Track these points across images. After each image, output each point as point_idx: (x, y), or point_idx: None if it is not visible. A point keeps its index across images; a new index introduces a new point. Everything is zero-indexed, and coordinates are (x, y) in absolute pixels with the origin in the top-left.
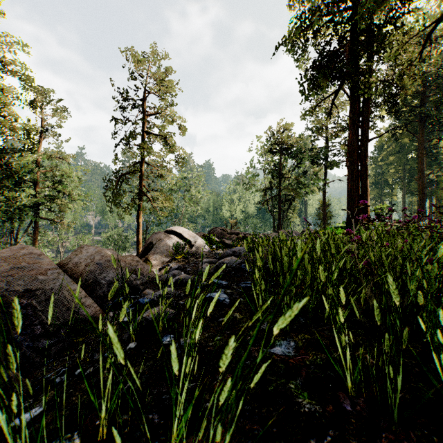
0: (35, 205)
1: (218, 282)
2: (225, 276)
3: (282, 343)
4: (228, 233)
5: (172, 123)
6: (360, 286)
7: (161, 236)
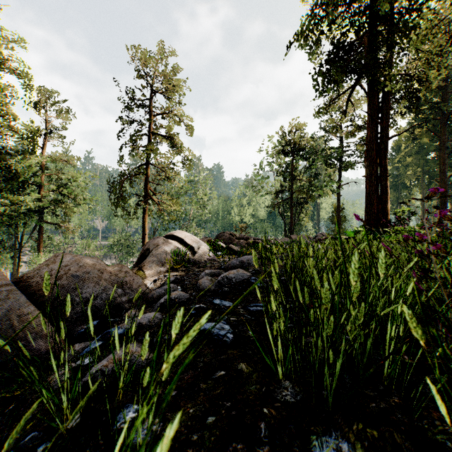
0: (40, 209)
1: (220, 304)
2: (230, 293)
3: (323, 443)
4: (237, 238)
5: (179, 123)
6: (448, 328)
7: (159, 241)
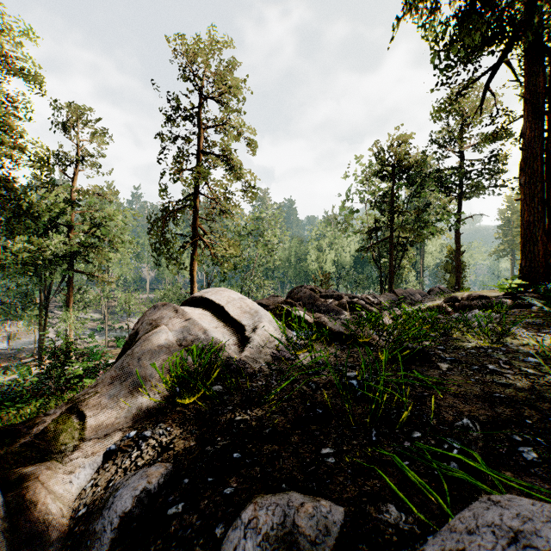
0: (69, 255)
1: None
2: None
3: None
4: (322, 296)
5: (239, 139)
6: None
7: (164, 315)
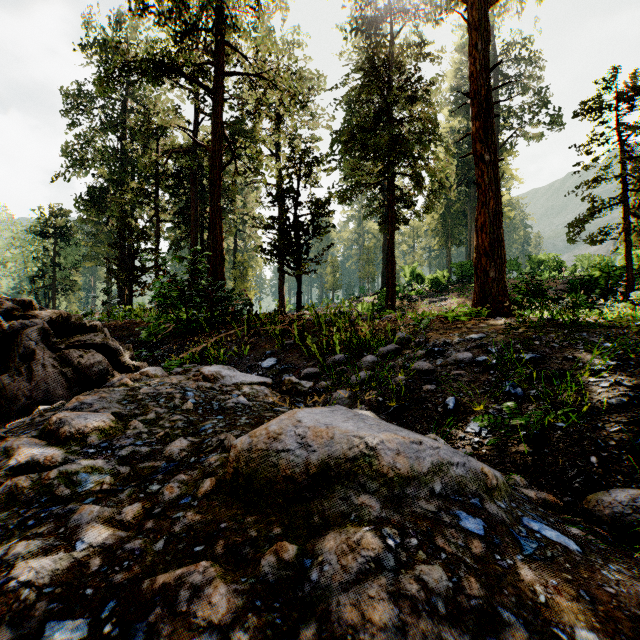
0: None
1: None
2: None
3: None
4: None
5: None
6: None
7: None
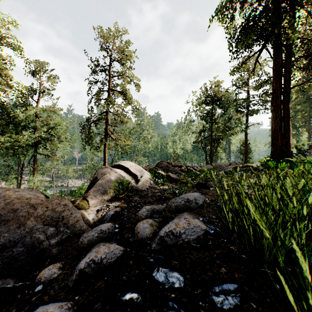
0: (34, 145)
1: (164, 283)
2: (175, 244)
3: None
4: (173, 166)
5: (130, 82)
6: None
7: (107, 171)
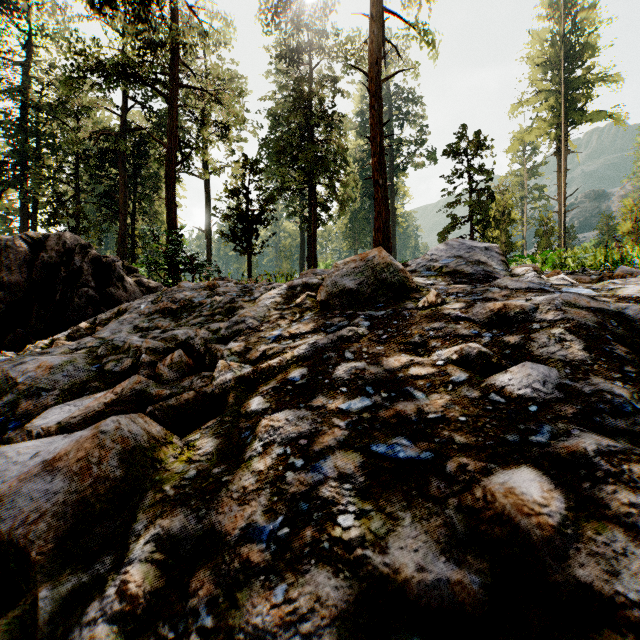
0: None
1: None
2: None
3: None
4: None
5: None
6: None
7: None
